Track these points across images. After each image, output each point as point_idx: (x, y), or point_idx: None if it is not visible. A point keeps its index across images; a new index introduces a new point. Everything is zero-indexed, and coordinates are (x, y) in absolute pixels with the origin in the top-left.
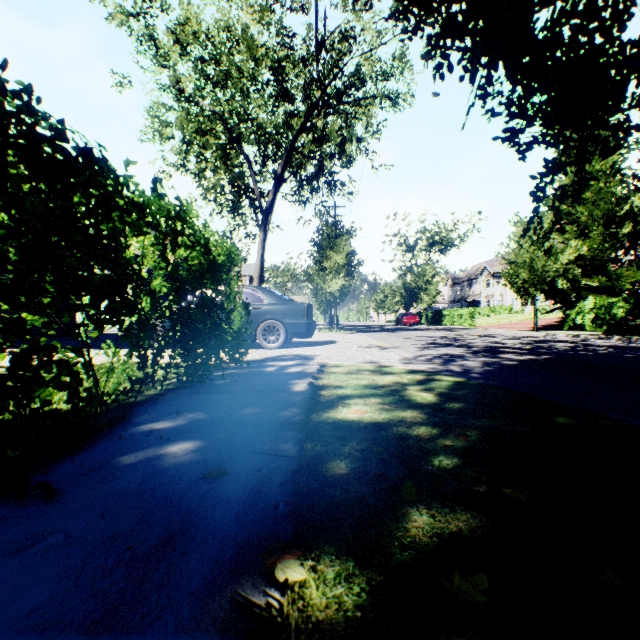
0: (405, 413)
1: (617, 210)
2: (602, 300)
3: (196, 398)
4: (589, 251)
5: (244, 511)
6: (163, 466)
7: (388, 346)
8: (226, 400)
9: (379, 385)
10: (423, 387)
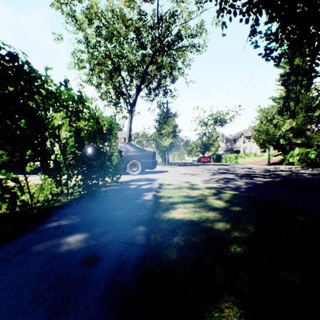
0: (208, 214)
1: (312, 103)
2: (303, 150)
3: (89, 204)
4: (296, 125)
5: (107, 291)
6: (60, 252)
7: (195, 173)
8: (106, 205)
9: (192, 196)
10: (216, 197)
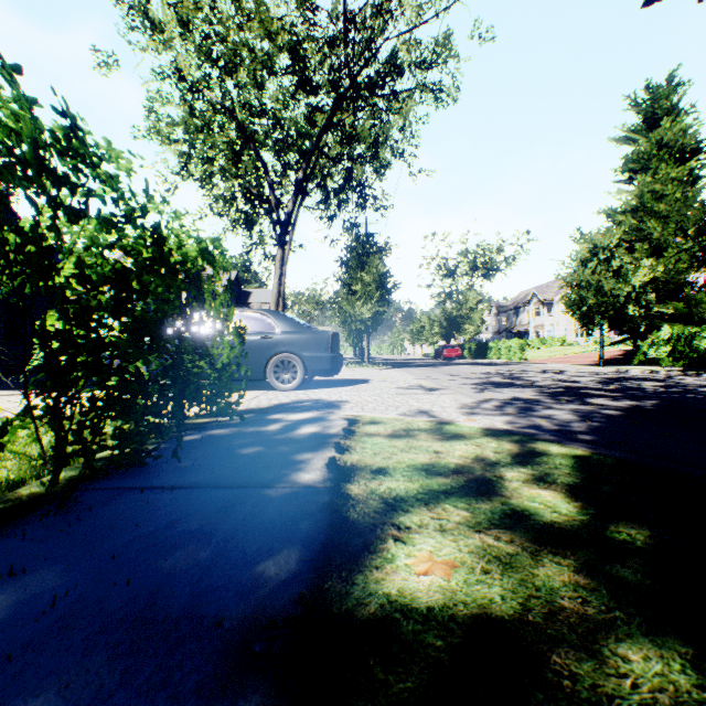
0: (544, 569)
1: None
2: (681, 330)
3: (100, 509)
4: (663, 273)
5: None
6: None
7: (435, 386)
8: (156, 516)
9: (451, 467)
10: (530, 472)
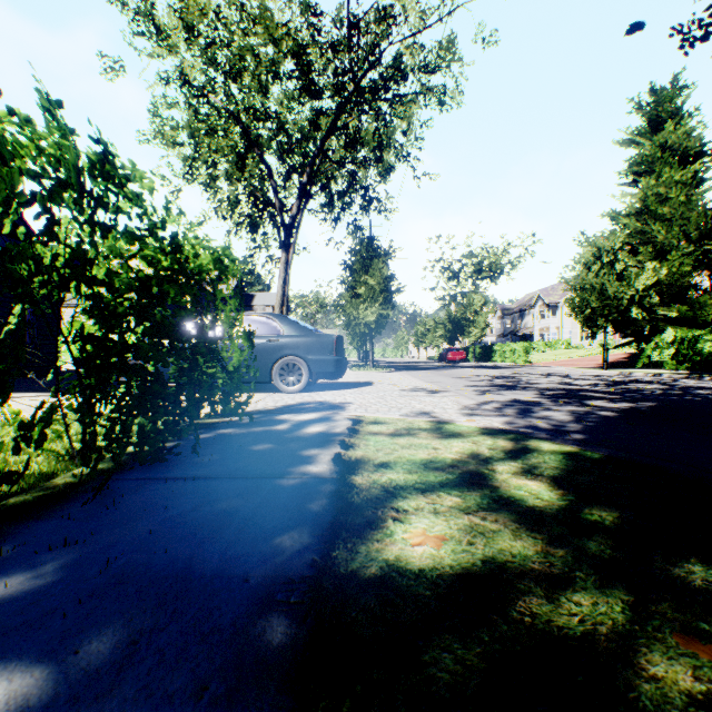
0: (521, 542)
1: None
2: (684, 333)
3: (131, 495)
4: (667, 276)
5: None
6: None
7: (438, 389)
8: (182, 501)
9: (447, 461)
10: (520, 466)
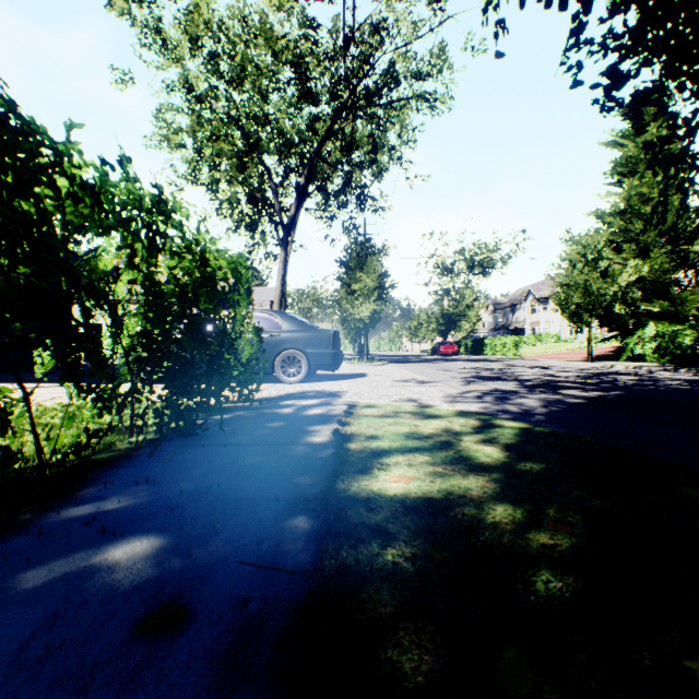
0: (468, 481)
1: (687, 224)
2: (665, 327)
3: (181, 455)
4: (649, 272)
5: None
6: (83, 595)
7: (427, 380)
8: (220, 458)
9: (424, 434)
10: (482, 437)
